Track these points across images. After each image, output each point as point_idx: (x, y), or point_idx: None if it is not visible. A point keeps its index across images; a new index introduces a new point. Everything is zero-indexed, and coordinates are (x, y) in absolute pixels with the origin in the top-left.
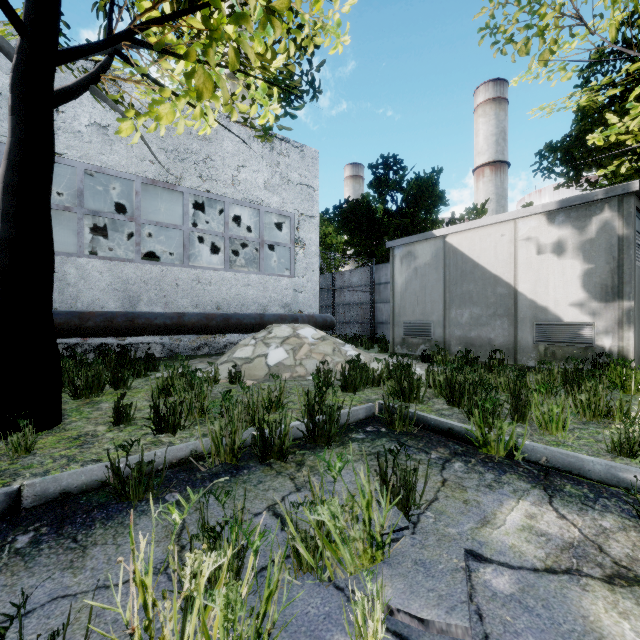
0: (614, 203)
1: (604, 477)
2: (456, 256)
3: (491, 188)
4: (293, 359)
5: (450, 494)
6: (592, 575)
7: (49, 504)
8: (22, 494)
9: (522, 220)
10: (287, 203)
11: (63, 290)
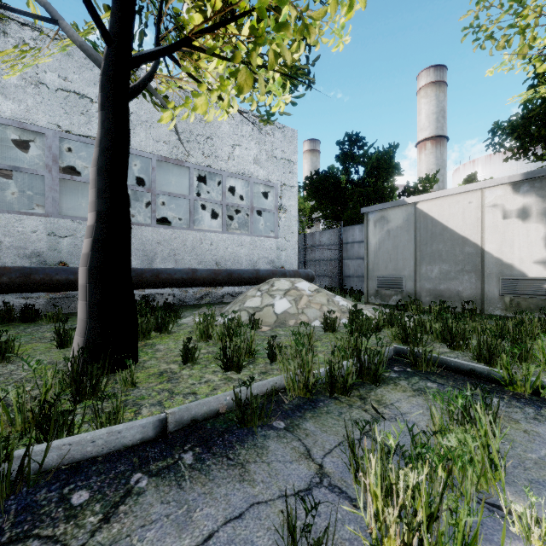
0: None
1: None
2: (426, 220)
3: (432, 159)
4: (296, 308)
5: (508, 425)
6: None
7: (184, 429)
8: (167, 420)
9: (489, 189)
10: (272, 175)
11: None
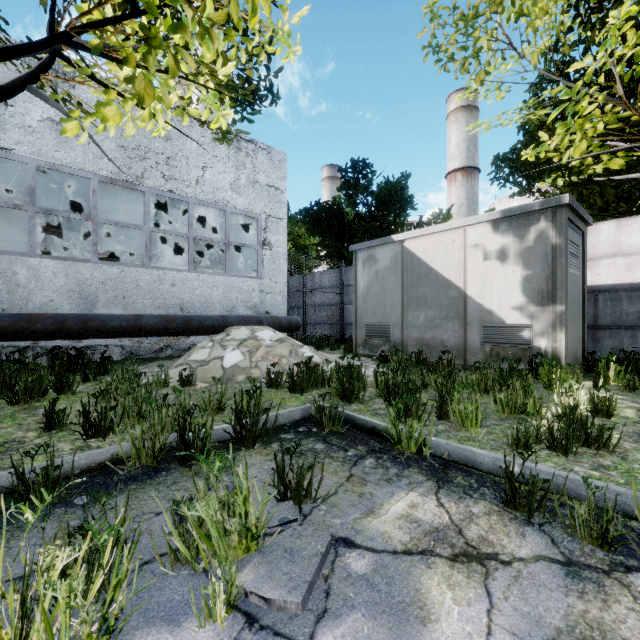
0: (549, 214)
1: (491, 468)
2: (413, 260)
3: (463, 193)
4: (249, 361)
5: (350, 488)
6: (441, 554)
7: None
8: None
9: (471, 228)
10: (254, 205)
11: (12, 291)
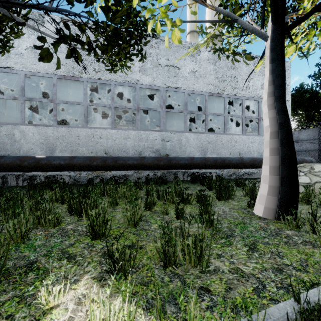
0: None
1: None
2: None
3: None
4: None
5: None
6: None
7: None
8: None
9: None
10: None
11: (180, 148)
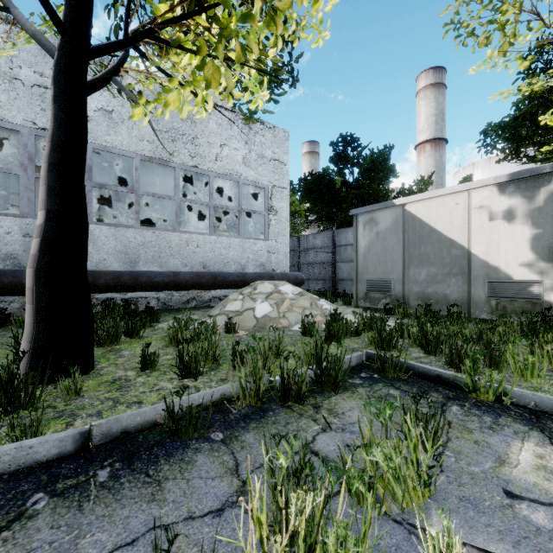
0: None
1: None
2: (414, 222)
3: (431, 162)
4: (277, 312)
5: (459, 435)
6: None
7: (113, 442)
8: (92, 433)
9: (475, 191)
10: (262, 176)
11: None
